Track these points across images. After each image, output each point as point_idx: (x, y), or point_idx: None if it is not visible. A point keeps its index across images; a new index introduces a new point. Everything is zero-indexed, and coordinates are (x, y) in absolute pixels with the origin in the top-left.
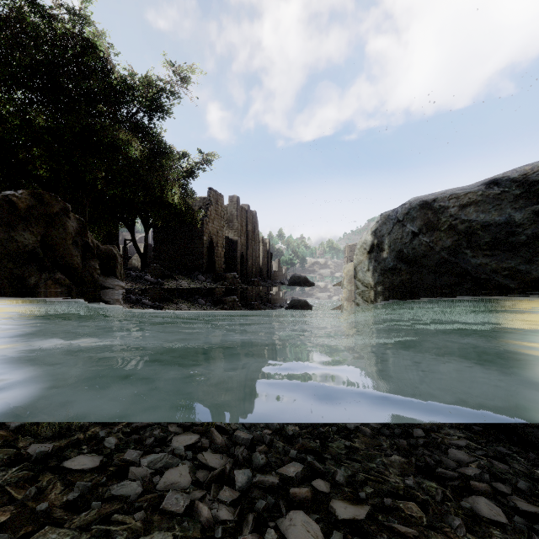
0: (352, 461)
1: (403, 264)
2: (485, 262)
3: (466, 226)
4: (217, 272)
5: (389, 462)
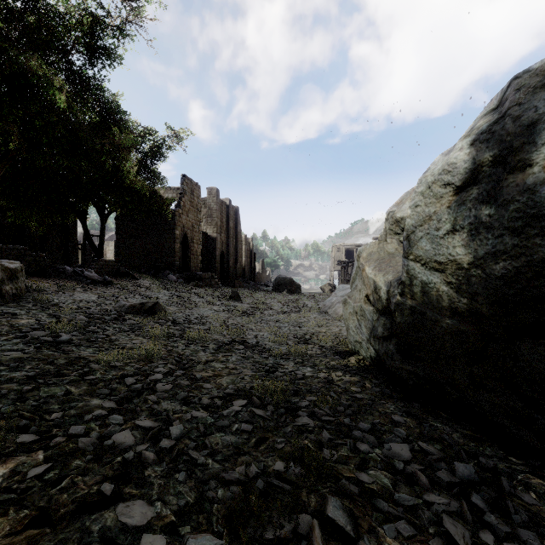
0: None
1: None
2: None
3: None
4: (193, 272)
5: None
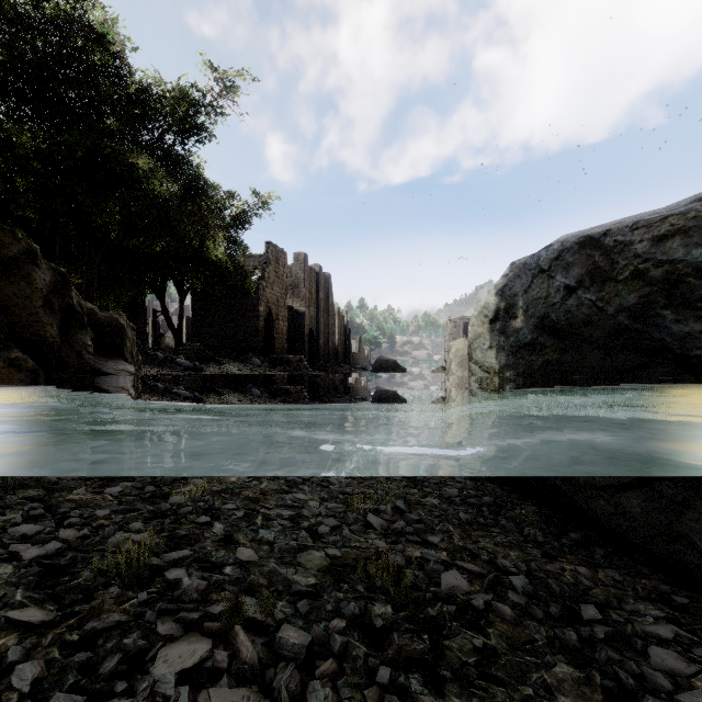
0: (489, 681)
1: (549, 337)
2: (700, 329)
3: (666, 271)
4: (278, 354)
5: (554, 682)
